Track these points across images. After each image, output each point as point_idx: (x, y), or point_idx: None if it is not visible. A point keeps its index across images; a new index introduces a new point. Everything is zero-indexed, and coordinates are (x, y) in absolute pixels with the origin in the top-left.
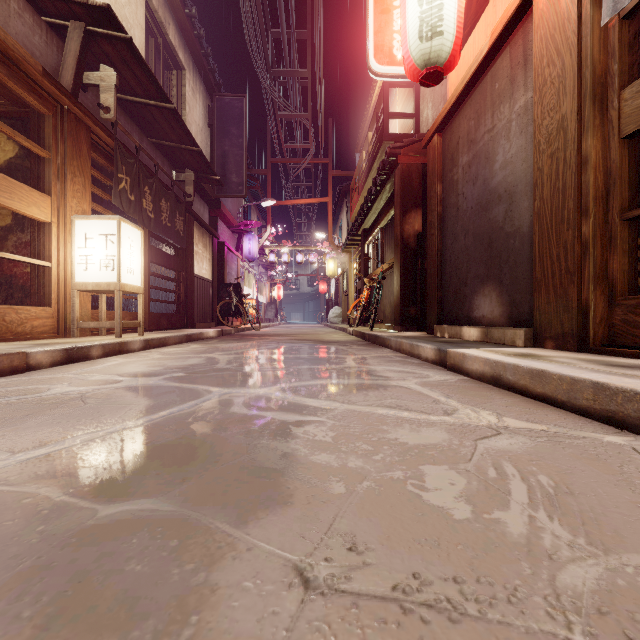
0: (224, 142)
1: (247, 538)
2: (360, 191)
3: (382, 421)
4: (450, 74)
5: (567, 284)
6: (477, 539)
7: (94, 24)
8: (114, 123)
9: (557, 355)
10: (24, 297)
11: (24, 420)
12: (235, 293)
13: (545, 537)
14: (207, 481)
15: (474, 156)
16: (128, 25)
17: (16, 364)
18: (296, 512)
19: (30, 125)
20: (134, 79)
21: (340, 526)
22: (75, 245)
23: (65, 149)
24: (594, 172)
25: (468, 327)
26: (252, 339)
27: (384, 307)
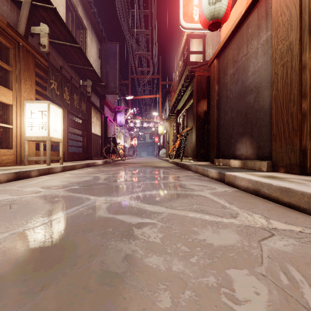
0: (107, 66)
1: None
2: (175, 91)
3: (193, 223)
4: (222, 28)
5: (293, 136)
6: None
7: (36, 0)
8: (48, 53)
9: (290, 177)
10: None
11: None
12: (112, 142)
13: None
14: (60, 289)
15: (236, 69)
16: (56, 4)
17: None
18: None
19: (2, 54)
20: (58, 31)
21: None
22: (25, 116)
23: (20, 66)
24: (310, 73)
25: (233, 160)
26: (120, 165)
27: (187, 149)
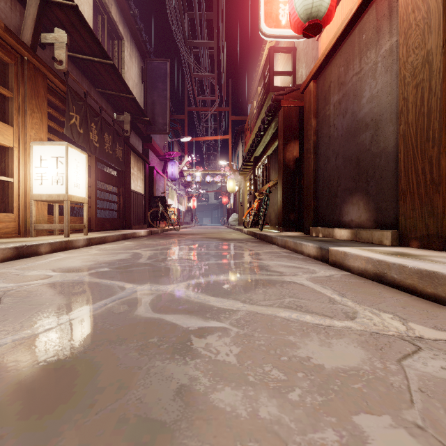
0: (153, 94)
1: None
2: (252, 130)
3: (287, 328)
4: (322, 36)
5: (432, 193)
6: None
7: None
8: (66, 73)
9: (429, 254)
10: None
11: None
12: (161, 203)
13: None
14: None
15: (344, 95)
16: (79, 2)
17: None
18: None
19: None
20: (82, 40)
21: None
22: (32, 165)
23: (25, 91)
24: None
25: (339, 229)
26: (172, 237)
27: (270, 214)
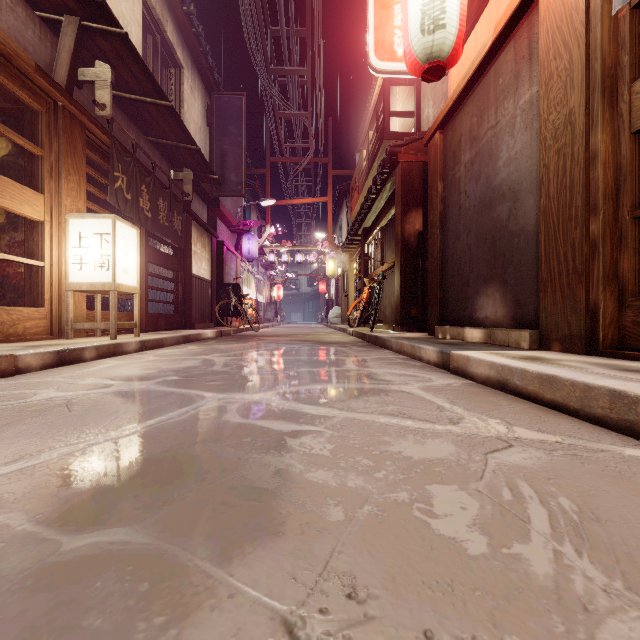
0: (223, 141)
1: (229, 581)
2: (360, 190)
3: (384, 431)
4: (452, 71)
5: (575, 284)
6: (497, 582)
7: (89, 19)
8: (110, 120)
9: (565, 358)
10: (17, 297)
11: (1, 430)
12: (234, 293)
13: (576, 579)
14: (190, 505)
15: (477, 153)
16: (125, 21)
17: (4, 367)
18: (288, 545)
19: (23, 122)
20: (130, 76)
21: (338, 564)
22: (69, 244)
23: (59, 146)
24: (603, 168)
25: (471, 328)
26: (251, 340)
27: (384, 307)
